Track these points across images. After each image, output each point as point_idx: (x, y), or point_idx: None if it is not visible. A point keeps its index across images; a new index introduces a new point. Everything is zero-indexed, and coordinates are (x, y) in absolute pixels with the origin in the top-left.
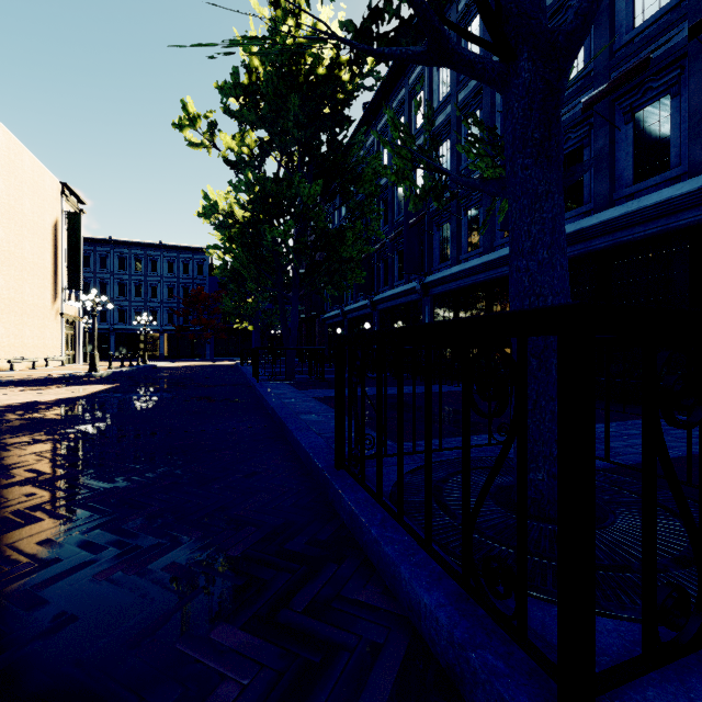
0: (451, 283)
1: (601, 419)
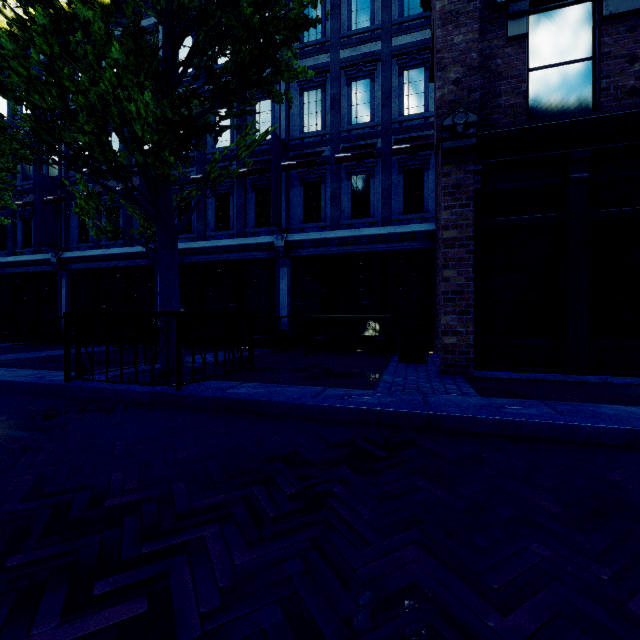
0: (92, 263)
1: (198, 354)
